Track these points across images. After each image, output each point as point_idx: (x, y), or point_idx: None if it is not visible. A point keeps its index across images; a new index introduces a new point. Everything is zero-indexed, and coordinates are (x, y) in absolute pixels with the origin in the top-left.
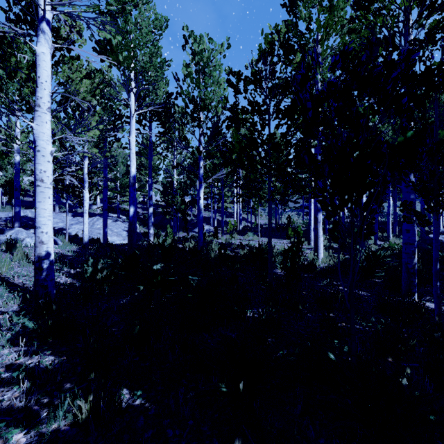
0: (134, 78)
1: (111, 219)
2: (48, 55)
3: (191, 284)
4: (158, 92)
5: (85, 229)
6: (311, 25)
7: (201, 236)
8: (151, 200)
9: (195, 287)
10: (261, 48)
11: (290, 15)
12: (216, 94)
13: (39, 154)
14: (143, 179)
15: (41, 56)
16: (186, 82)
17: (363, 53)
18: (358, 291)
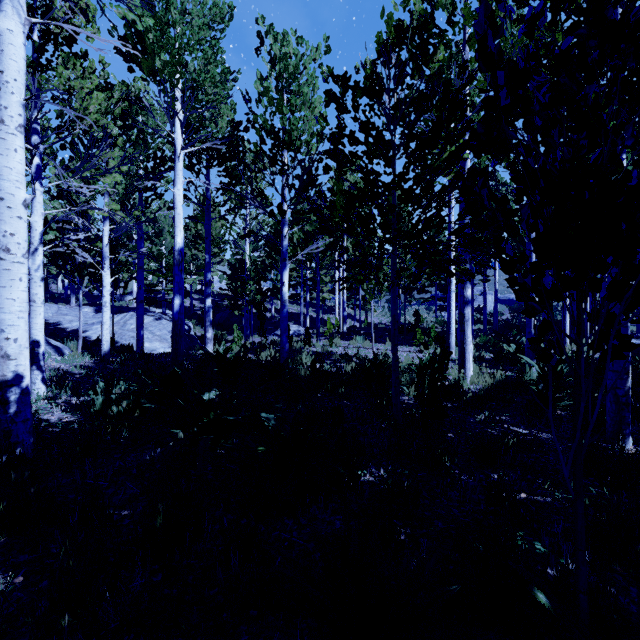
0: (183, 100)
1: (152, 316)
2: (18, 36)
3: (265, 427)
4: (219, 122)
5: (105, 331)
6: (455, 16)
7: (285, 343)
8: (209, 288)
9: (273, 432)
10: (380, 40)
11: (422, 1)
12: (307, 122)
13: (3, 204)
14: (201, 257)
15: (5, 36)
16: (262, 104)
17: (543, 51)
18: (539, 433)
